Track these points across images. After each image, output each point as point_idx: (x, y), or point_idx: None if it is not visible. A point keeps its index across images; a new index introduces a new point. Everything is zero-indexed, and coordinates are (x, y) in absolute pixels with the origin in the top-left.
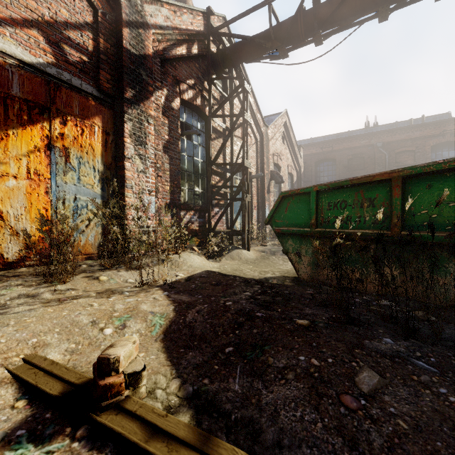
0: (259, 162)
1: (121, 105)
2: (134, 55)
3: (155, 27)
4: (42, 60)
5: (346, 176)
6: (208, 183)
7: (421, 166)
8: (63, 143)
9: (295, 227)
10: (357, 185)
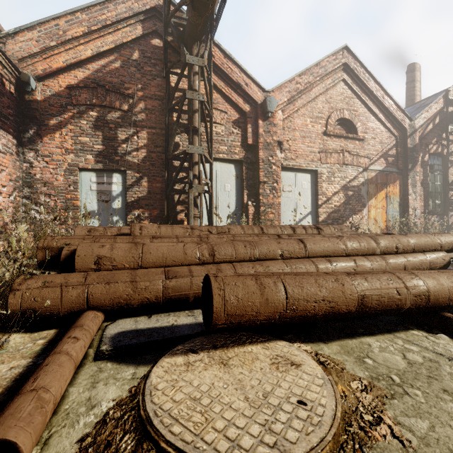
0: None
1: (407, 172)
2: (411, 148)
3: (419, 128)
4: (383, 167)
5: None
6: (446, 197)
7: None
8: (389, 194)
9: None
10: None
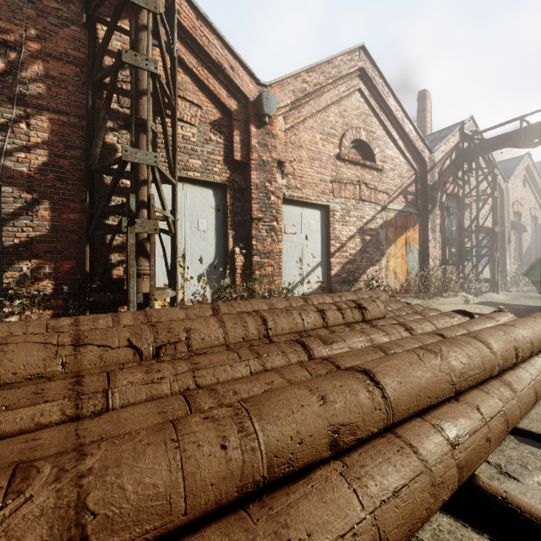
0: (499, 216)
1: (427, 215)
2: (431, 185)
3: (438, 162)
4: (402, 206)
5: None
6: (462, 245)
7: None
8: (409, 240)
9: None
10: None
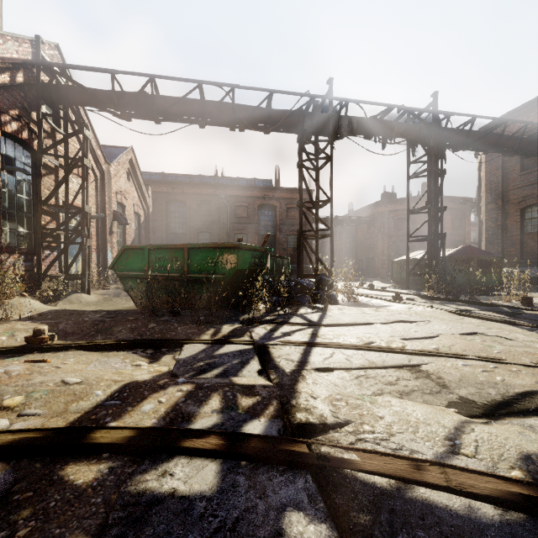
0: (100, 201)
1: None
2: None
3: None
4: None
5: (196, 220)
6: (38, 224)
7: (194, 244)
8: None
9: (134, 272)
10: (170, 249)
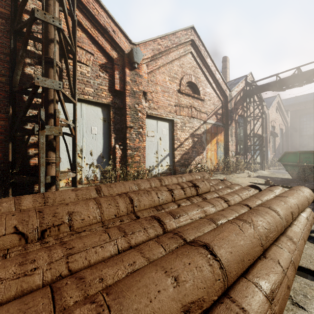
0: (264, 128)
1: (228, 126)
2: (230, 110)
3: (234, 97)
4: (215, 121)
5: None
6: (246, 144)
7: None
8: (218, 141)
9: (291, 163)
10: (312, 153)
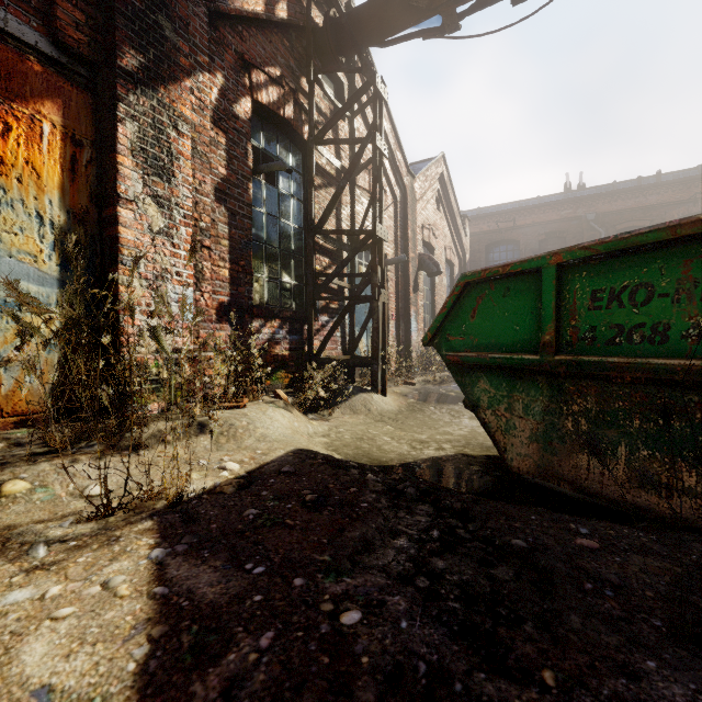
0: (400, 237)
1: (111, 83)
2: None
3: None
4: None
5: None
6: (308, 268)
7: None
8: None
9: (497, 352)
10: (693, 241)
